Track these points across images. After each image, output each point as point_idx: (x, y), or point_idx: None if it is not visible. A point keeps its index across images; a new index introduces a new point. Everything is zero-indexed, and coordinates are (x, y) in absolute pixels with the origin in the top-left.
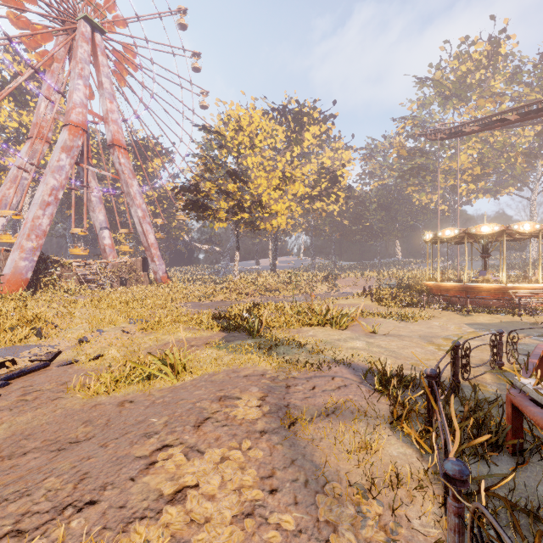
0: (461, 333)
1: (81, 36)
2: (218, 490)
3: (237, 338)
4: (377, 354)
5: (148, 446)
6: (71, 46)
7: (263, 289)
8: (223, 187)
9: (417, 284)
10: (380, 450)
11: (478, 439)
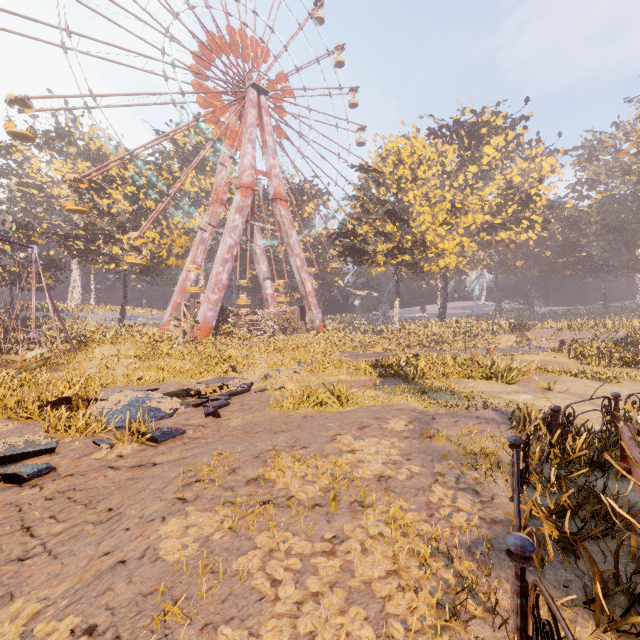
0: None
1: (249, 103)
2: (374, 454)
3: (393, 383)
4: (541, 407)
5: (329, 433)
6: (241, 113)
7: (427, 341)
8: (381, 228)
9: None
10: (491, 452)
11: (577, 454)
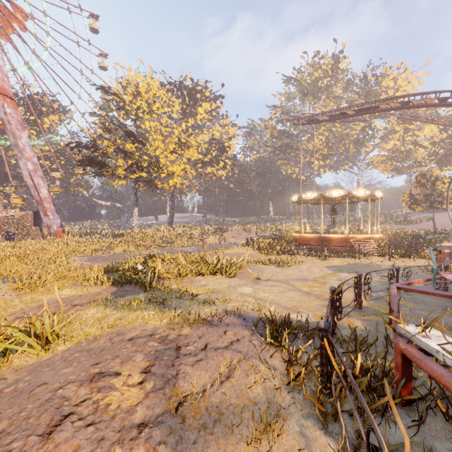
0: (324, 275)
1: None
2: None
3: (129, 292)
4: (263, 299)
5: None
6: None
7: (160, 242)
8: (121, 146)
9: (287, 236)
10: (285, 435)
11: (380, 401)
